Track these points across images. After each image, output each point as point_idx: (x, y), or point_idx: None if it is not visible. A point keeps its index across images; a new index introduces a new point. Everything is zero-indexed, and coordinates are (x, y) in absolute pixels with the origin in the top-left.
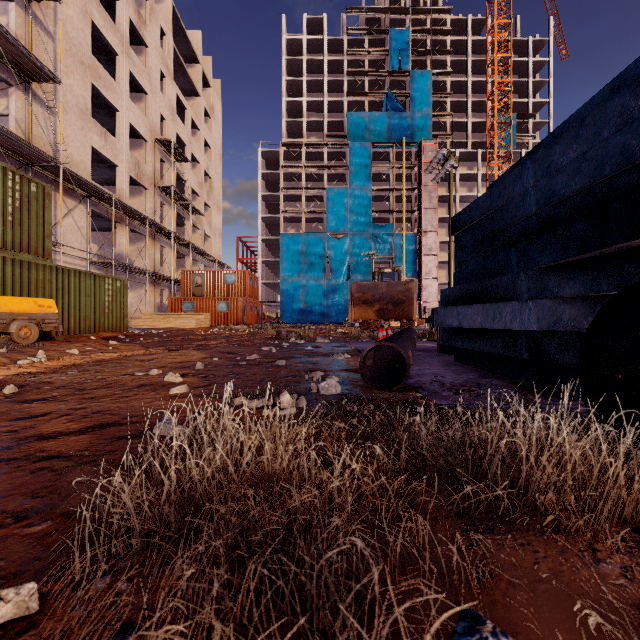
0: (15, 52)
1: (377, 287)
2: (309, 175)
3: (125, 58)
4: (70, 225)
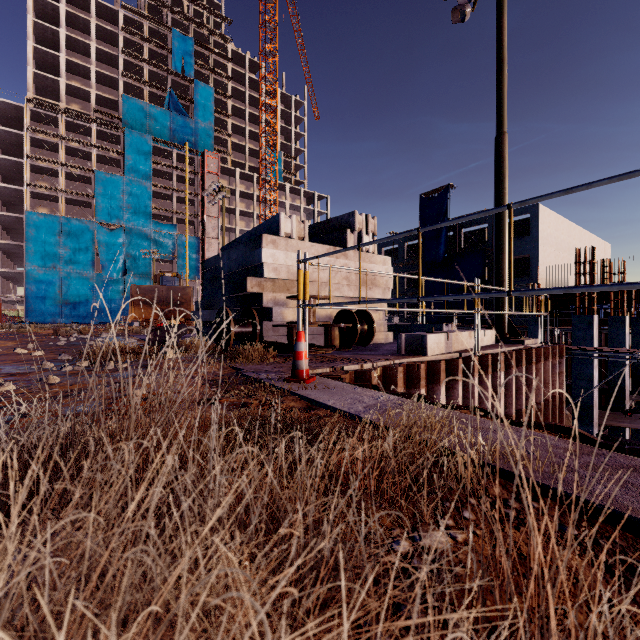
0: None
1: (158, 290)
2: (70, 149)
3: None
4: None
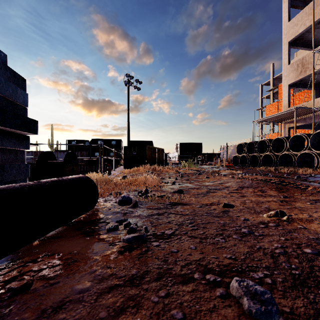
0: None
1: None
2: None
3: None
4: None
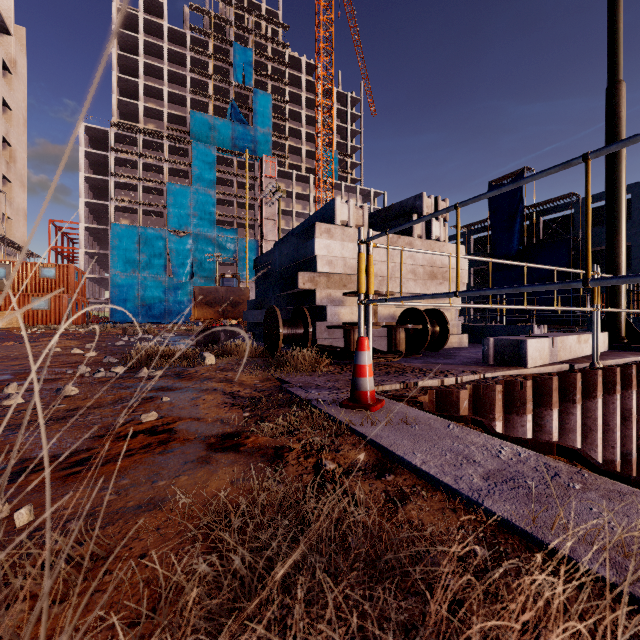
0: None
1: (218, 291)
2: (147, 165)
3: None
4: None
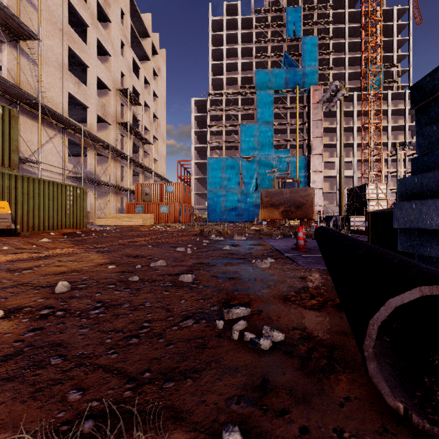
0: (3, 15)
1: (282, 193)
2: (228, 116)
3: (94, 29)
4: (51, 149)
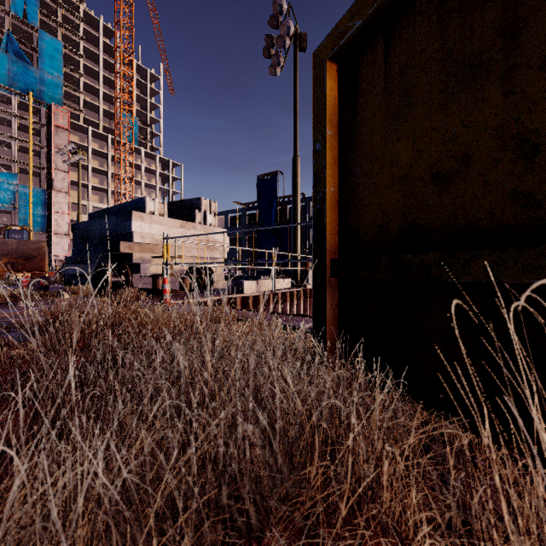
0: None
1: (6, 243)
2: None
3: None
4: None
